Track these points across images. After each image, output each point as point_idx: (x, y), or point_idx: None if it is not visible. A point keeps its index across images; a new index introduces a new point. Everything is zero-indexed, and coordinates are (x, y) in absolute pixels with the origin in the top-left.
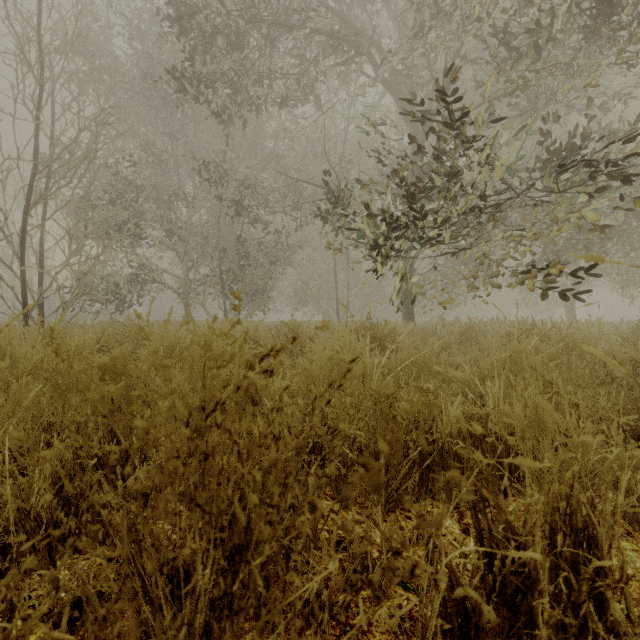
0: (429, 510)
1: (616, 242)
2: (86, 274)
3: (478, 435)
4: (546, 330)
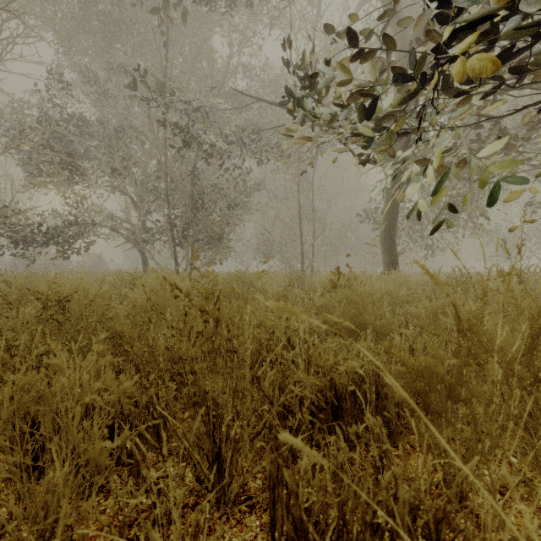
0: None
1: None
2: None
3: None
4: None
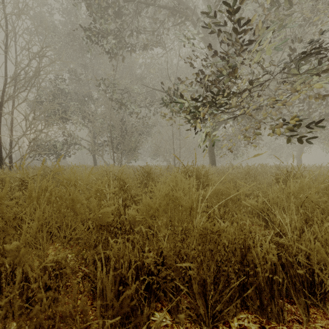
0: (246, 325)
1: (327, 122)
2: (34, 139)
3: (286, 263)
4: (313, 173)
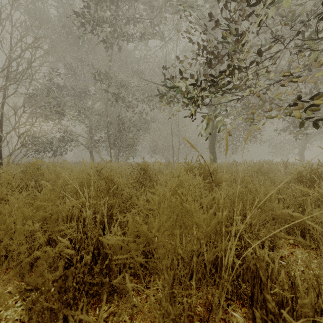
0: None
1: None
2: (23, 134)
3: None
4: None
